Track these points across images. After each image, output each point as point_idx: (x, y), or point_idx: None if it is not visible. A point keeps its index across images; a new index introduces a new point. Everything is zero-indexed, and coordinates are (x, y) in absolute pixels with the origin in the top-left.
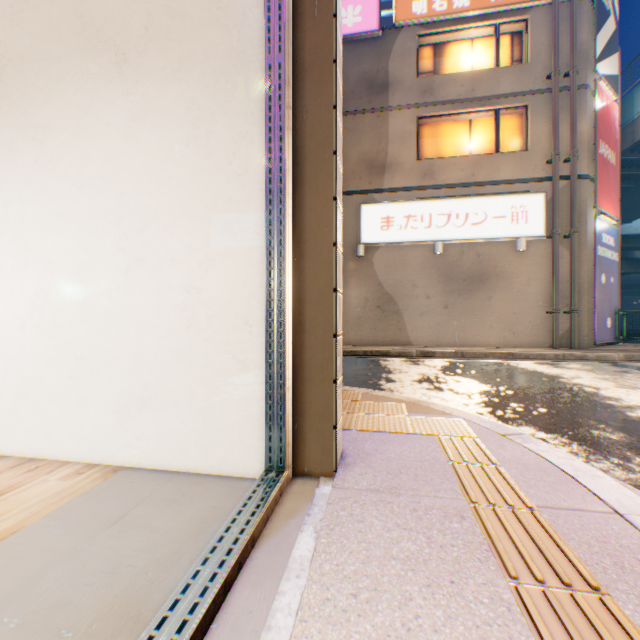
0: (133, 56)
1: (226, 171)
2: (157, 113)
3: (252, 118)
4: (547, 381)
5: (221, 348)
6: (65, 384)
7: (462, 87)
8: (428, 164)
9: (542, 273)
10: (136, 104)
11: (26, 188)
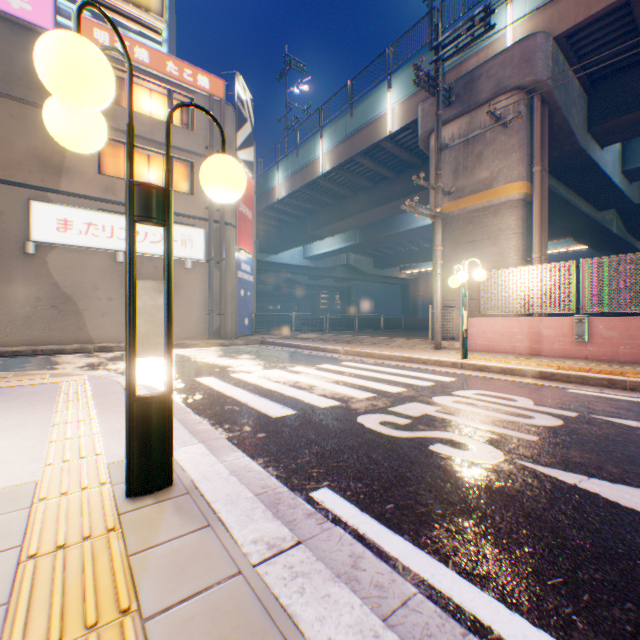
0: None
1: None
2: None
3: None
4: (182, 358)
5: None
6: None
7: (144, 127)
8: (112, 181)
9: (205, 286)
10: None
11: None
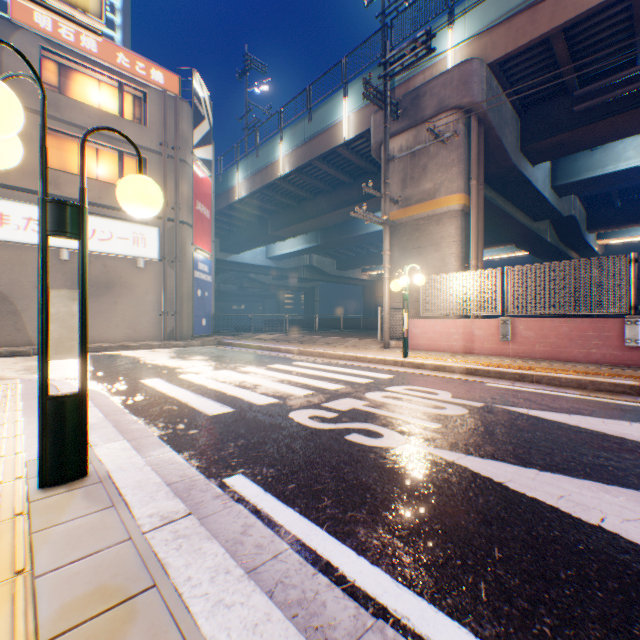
0: None
1: None
2: None
3: None
4: (131, 360)
5: None
6: None
7: (92, 119)
8: (55, 174)
9: (159, 286)
10: None
11: None
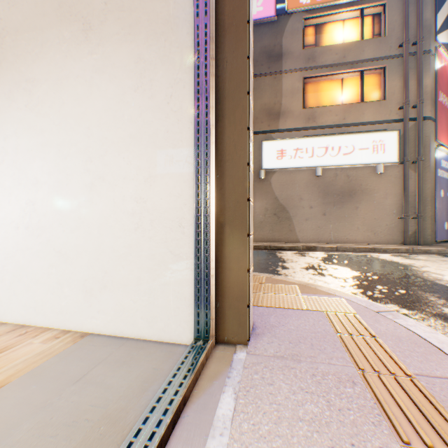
0: (96, 25)
1: (164, 109)
2: (113, 67)
3: (184, 68)
4: (402, 269)
5: (161, 244)
6: (47, 270)
7: (336, 55)
8: (311, 111)
9: (396, 189)
10: (98, 61)
11: (19, 126)
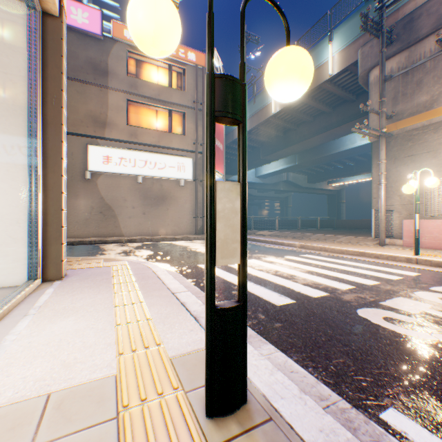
0: None
1: (6, 158)
2: None
3: (22, 138)
4: (181, 248)
5: (3, 233)
6: None
7: (154, 91)
8: (134, 129)
9: (192, 198)
10: None
11: None
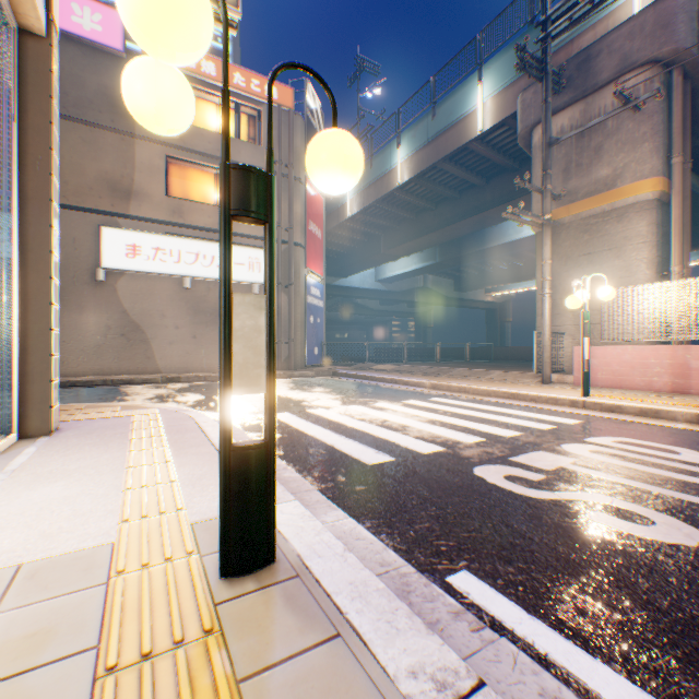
0: None
1: None
2: None
3: None
4: None
5: None
6: None
7: (211, 144)
8: (179, 203)
9: None
10: None
11: None
